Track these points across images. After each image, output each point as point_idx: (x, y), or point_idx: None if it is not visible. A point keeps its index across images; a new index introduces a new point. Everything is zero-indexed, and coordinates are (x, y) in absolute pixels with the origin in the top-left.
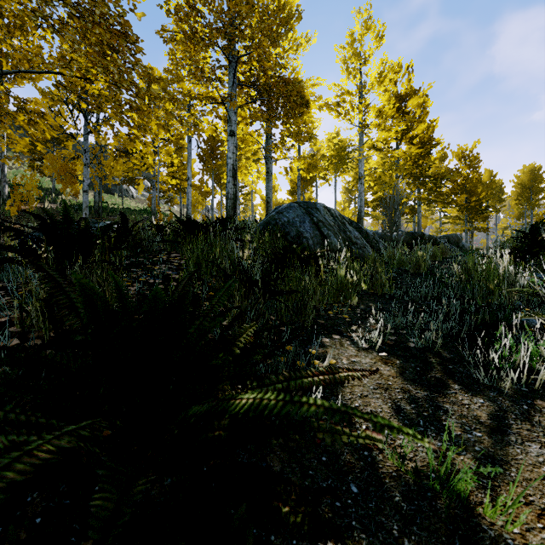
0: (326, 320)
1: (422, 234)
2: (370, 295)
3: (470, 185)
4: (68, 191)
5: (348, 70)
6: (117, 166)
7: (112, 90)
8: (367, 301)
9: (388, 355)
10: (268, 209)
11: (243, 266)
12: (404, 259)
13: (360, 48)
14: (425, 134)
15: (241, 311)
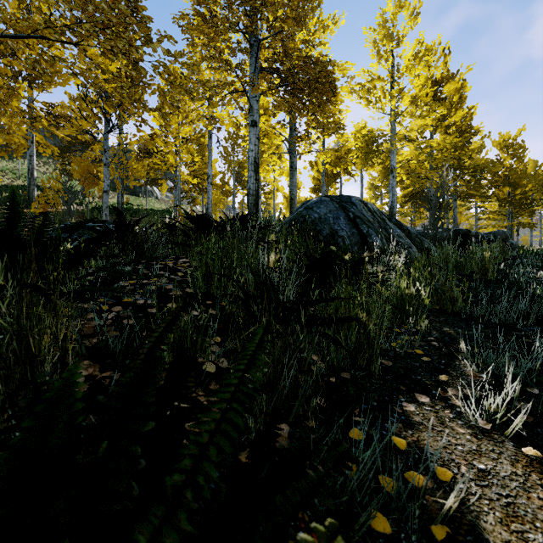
0: (393, 360)
1: (468, 231)
2: (437, 314)
3: (514, 176)
4: (96, 193)
5: (379, 53)
6: (138, 166)
7: (108, 58)
8: (437, 322)
9: (536, 450)
10: (292, 207)
11: (271, 282)
12: (462, 261)
13: (392, 28)
14: (462, 122)
15: (277, 410)
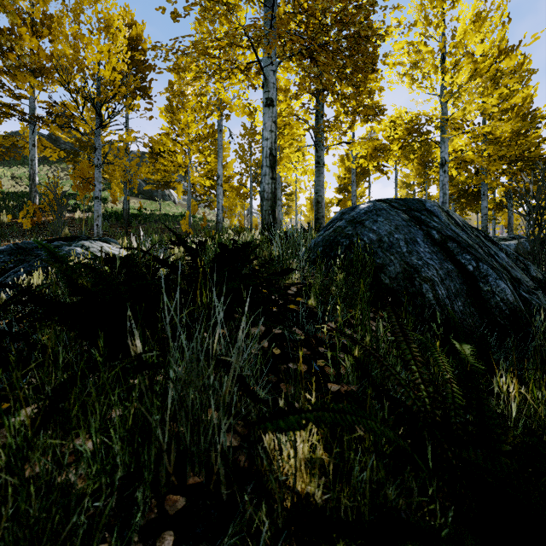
0: None
1: None
2: None
3: None
4: (111, 198)
5: (428, 18)
6: (141, 167)
7: None
8: None
9: None
10: (319, 212)
11: None
12: None
13: None
14: (520, 105)
15: None
